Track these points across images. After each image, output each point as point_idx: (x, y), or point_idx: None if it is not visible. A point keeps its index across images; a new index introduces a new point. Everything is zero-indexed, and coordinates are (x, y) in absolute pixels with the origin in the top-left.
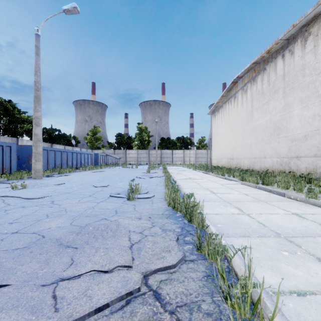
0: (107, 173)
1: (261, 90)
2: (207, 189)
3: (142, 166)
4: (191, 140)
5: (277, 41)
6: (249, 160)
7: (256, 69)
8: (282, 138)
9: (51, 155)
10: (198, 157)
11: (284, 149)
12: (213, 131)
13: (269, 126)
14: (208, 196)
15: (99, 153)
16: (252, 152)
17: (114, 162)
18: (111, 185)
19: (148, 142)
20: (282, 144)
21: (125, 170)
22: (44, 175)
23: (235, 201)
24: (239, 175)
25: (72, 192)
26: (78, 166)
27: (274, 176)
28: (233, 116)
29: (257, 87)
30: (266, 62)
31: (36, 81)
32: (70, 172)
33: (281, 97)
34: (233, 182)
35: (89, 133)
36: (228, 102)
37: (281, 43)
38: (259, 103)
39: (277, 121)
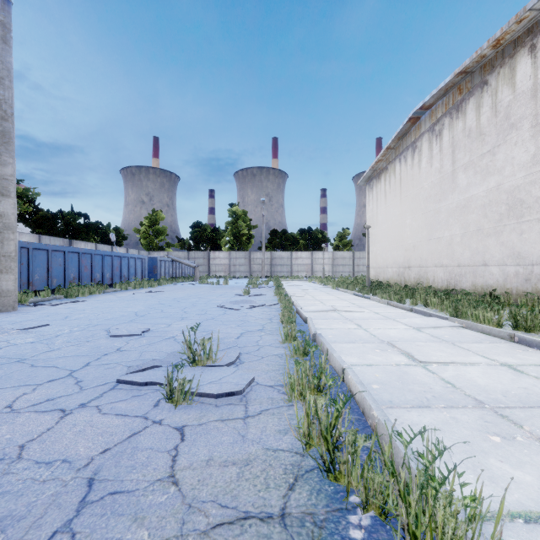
0: (164, 296)
1: (476, 126)
2: (392, 346)
3: (237, 280)
4: (325, 234)
5: (521, 14)
6: (446, 270)
7: (462, 88)
8: (529, 224)
9: (56, 261)
10: (338, 264)
11: (535, 247)
12: (369, 215)
13: (495, 200)
14: (412, 378)
15: (158, 256)
16: (454, 253)
17: (187, 273)
18: (153, 330)
19: (249, 238)
20: (529, 237)
21: (202, 290)
22: (26, 302)
23: (518, 407)
24: (443, 302)
25: (34, 359)
26: (116, 281)
27: (510, 303)
28: (410, 184)
29: (465, 123)
30: (487, 69)
31: (2, 98)
32: (94, 294)
33: (528, 135)
34: (439, 321)
35: (144, 222)
36: (400, 158)
37: (529, 19)
38: (471, 155)
39: (516, 188)
